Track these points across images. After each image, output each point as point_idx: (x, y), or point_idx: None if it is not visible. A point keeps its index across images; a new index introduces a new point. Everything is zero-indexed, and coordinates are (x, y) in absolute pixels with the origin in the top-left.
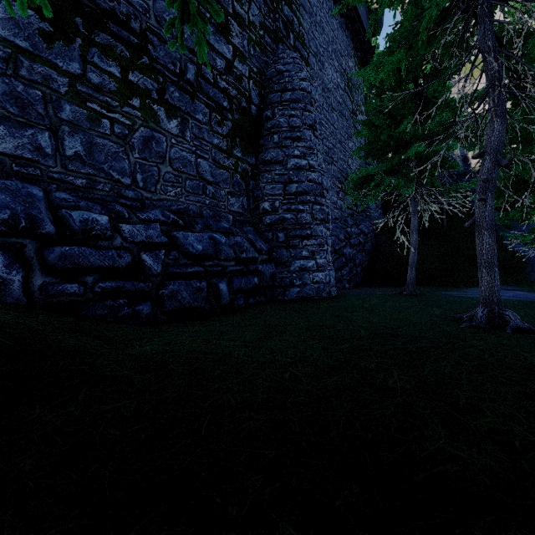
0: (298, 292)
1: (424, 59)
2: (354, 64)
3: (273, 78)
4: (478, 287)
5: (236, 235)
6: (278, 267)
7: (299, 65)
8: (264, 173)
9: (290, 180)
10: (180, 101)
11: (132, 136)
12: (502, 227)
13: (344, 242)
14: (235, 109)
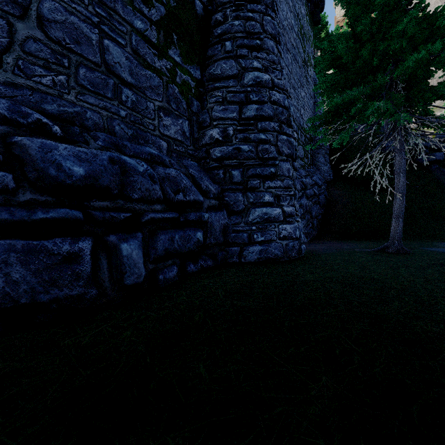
0: (259, 252)
1: None
2: (306, 13)
3: None
4: None
5: (169, 167)
6: (232, 217)
7: None
8: (213, 92)
9: (248, 99)
10: None
11: None
12: None
13: (301, 193)
14: None
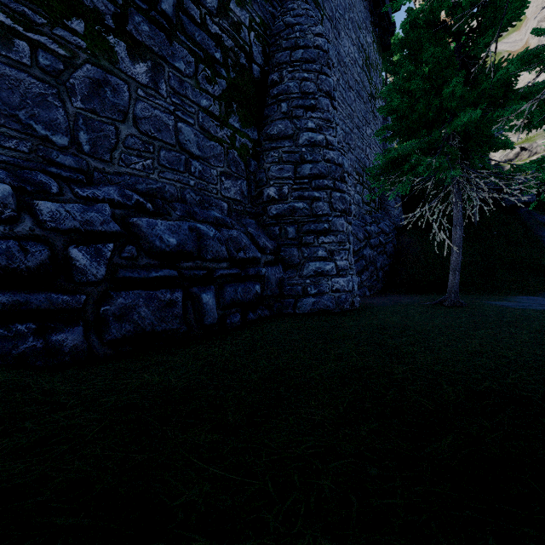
0: (313, 304)
1: (473, 5)
2: (373, 41)
3: (281, 33)
4: (524, 295)
5: (231, 228)
6: (287, 271)
7: (313, 18)
8: (269, 151)
9: (302, 159)
10: (150, 38)
11: (71, 75)
12: (540, 226)
13: (364, 242)
14: (231, 64)
